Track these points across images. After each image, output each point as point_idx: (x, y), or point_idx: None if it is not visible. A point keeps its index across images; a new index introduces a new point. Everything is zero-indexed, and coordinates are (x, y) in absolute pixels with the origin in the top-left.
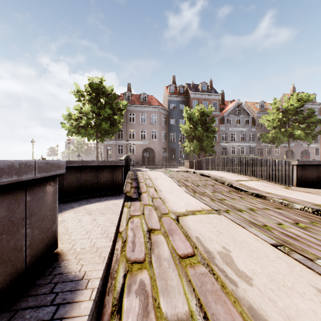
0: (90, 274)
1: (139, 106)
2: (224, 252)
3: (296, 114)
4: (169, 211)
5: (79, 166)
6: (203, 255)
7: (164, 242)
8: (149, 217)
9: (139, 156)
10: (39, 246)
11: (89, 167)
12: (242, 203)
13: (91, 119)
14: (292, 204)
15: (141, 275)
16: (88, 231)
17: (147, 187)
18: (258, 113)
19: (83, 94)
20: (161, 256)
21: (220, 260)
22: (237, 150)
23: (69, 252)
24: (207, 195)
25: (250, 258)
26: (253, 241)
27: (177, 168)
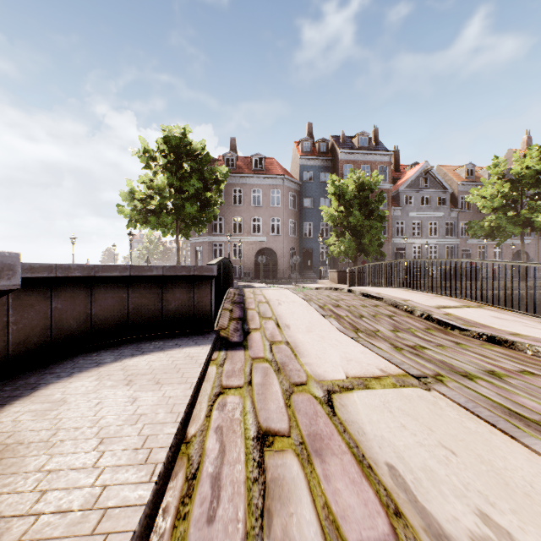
0: None
1: (250, 176)
2: (495, 540)
3: (538, 184)
4: (308, 377)
5: (124, 277)
6: None
7: (300, 484)
8: (263, 394)
9: (250, 262)
10: None
11: (145, 279)
12: (465, 357)
13: (166, 198)
14: None
15: None
16: (102, 440)
17: (262, 318)
18: (461, 184)
19: (154, 156)
20: None
21: None
22: (423, 251)
23: (15, 526)
24: (383, 336)
25: None
26: None
27: (316, 283)
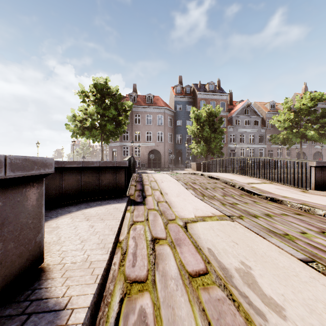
0: (75, 300)
1: (145, 107)
2: (244, 268)
3: (309, 114)
4: (176, 217)
5: (79, 167)
6: (218, 272)
7: (170, 255)
8: (154, 224)
9: (145, 158)
10: (16, 262)
11: (90, 168)
12: (256, 208)
13: (95, 120)
14: (313, 209)
15: (141, 300)
16: (82, 241)
17: (152, 190)
18: (268, 113)
19: (88, 95)
20: (167, 273)
21: (240, 280)
22: (246, 152)
23: (56, 267)
24: (217, 199)
25: (276, 278)
26: (276, 255)
27: (184, 170)
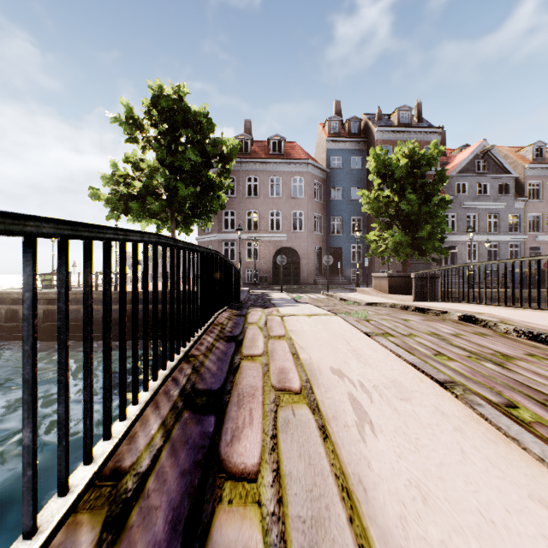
0: None
1: (267, 161)
2: None
3: None
4: None
5: None
6: None
7: None
8: None
9: (267, 264)
10: None
11: None
12: None
13: (153, 177)
14: None
15: None
16: None
17: None
18: (529, 167)
19: (140, 125)
20: None
21: None
22: (480, 250)
23: None
24: None
25: None
26: None
27: (353, 291)
